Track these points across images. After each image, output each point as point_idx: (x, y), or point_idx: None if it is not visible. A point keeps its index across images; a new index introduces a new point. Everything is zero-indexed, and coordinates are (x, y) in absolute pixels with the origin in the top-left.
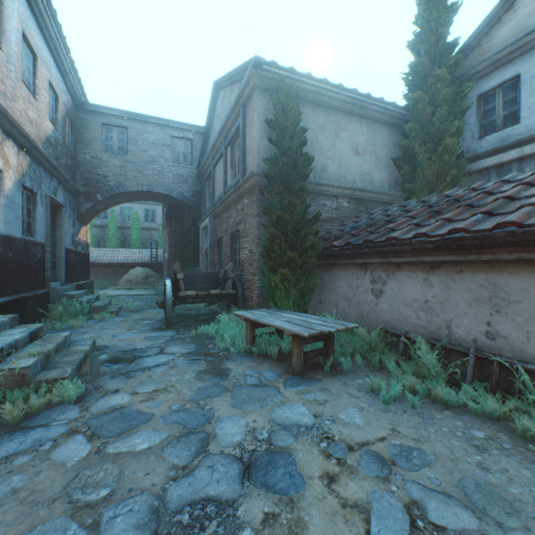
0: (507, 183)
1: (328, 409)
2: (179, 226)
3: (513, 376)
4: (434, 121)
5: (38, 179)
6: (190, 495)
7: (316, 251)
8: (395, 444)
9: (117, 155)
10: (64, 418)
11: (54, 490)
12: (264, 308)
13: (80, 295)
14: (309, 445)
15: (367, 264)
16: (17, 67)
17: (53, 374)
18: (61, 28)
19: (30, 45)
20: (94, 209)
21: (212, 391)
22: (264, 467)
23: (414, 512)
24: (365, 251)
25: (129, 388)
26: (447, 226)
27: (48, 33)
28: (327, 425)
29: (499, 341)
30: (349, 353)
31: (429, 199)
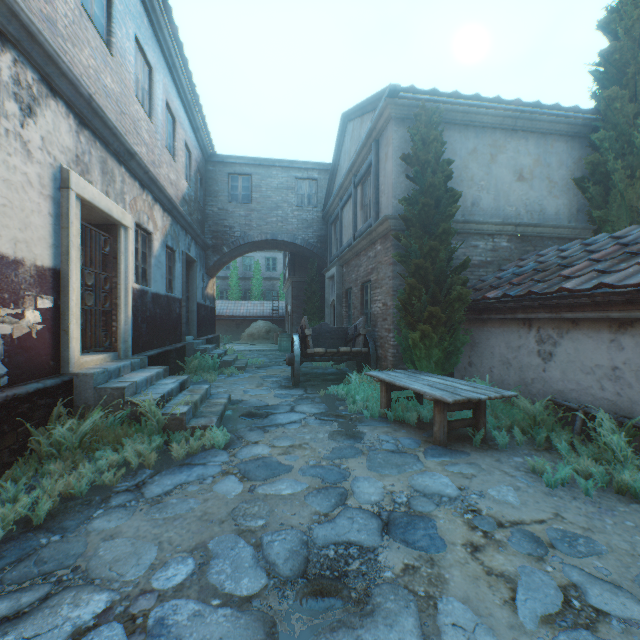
0: None
1: (476, 484)
2: (302, 276)
3: None
4: (639, 123)
5: (176, 237)
6: (333, 536)
7: (464, 304)
8: (557, 528)
9: (242, 204)
10: (217, 460)
11: (221, 514)
12: (400, 370)
13: (211, 349)
14: (452, 514)
15: (531, 320)
16: (162, 135)
17: (202, 422)
18: (195, 87)
19: (171, 111)
20: (221, 262)
21: (347, 452)
22: (403, 526)
23: (570, 592)
24: (528, 304)
25: (266, 441)
26: None
27: (184, 95)
28: (473, 499)
29: None
30: (505, 426)
31: (625, 233)
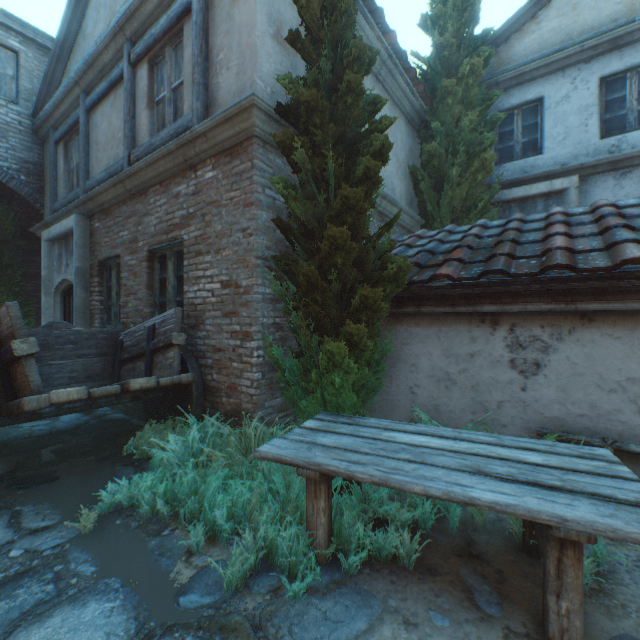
0: None
1: None
2: None
3: None
4: (461, 128)
5: None
6: None
7: (398, 287)
8: None
9: None
10: None
11: None
12: (310, 420)
13: None
14: None
15: (499, 314)
16: None
17: None
18: None
19: None
20: None
21: None
22: None
23: None
24: (518, 289)
25: None
26: None
27: None
28: None
29: None
30: None
31: (525, 218)
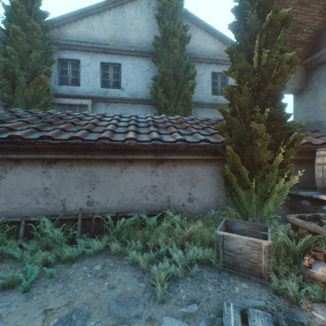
0: (87, 116)
1: None
2: None
3: (102, 223)
4: (31, 57)
5: None
6: None
7: None
8: (56, 323)
9: None
10: None
11: None
12: None
13: None
14: None
15: None
16: None
17: None
18: None
19: None
20: None
21: None
22: None
23: None
24: None
25: None
26: (65, 134)
27: None
28: None
29: (95, 205)
30: None
31: (36, 112)
